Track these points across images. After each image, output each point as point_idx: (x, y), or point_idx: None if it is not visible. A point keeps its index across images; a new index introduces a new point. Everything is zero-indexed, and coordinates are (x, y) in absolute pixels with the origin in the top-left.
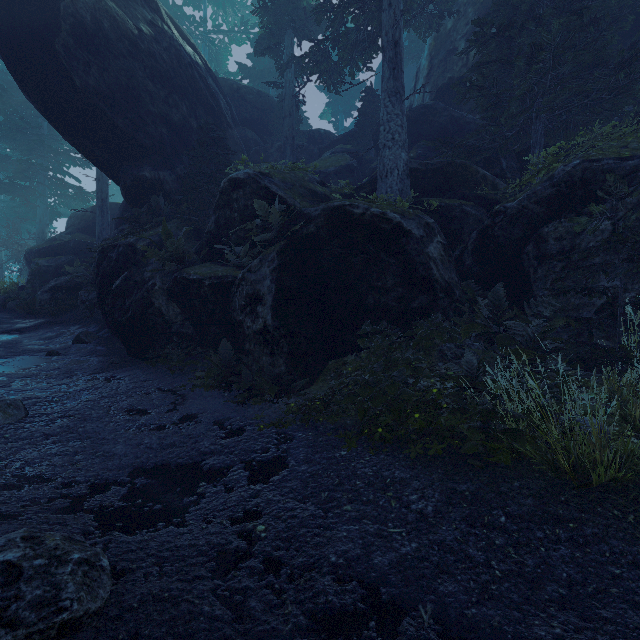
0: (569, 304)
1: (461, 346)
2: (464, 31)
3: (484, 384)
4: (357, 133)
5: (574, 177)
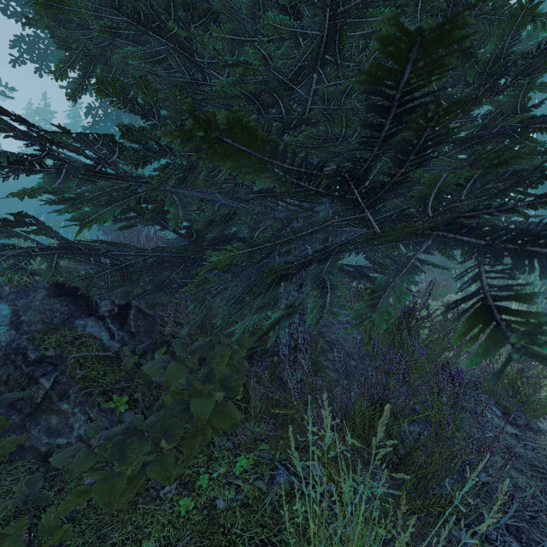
0: None
1: None
2: None
3: None
4: None
5: None
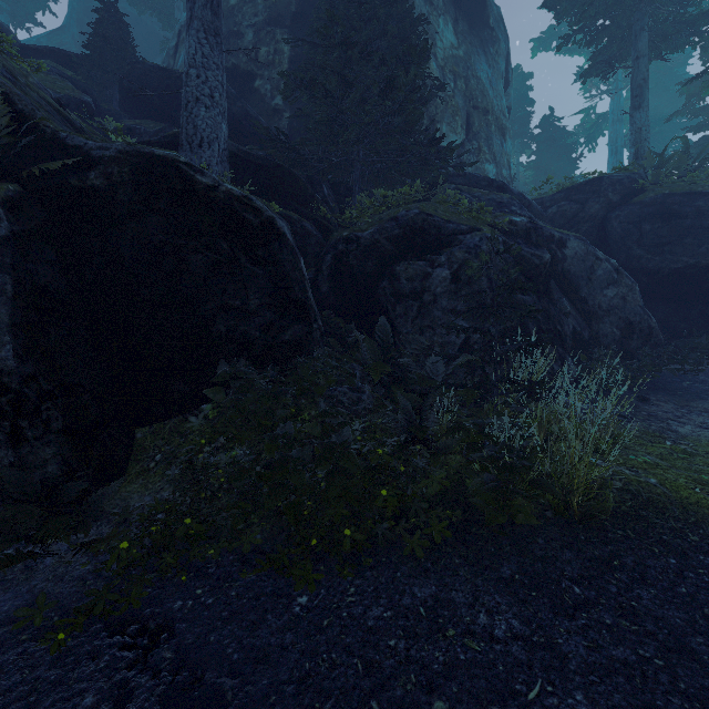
0: (434, 342)
1: (354, 389)
2: (253, 20)
3: (465, 434)
4: (90, 59)
5: (416, 224)
